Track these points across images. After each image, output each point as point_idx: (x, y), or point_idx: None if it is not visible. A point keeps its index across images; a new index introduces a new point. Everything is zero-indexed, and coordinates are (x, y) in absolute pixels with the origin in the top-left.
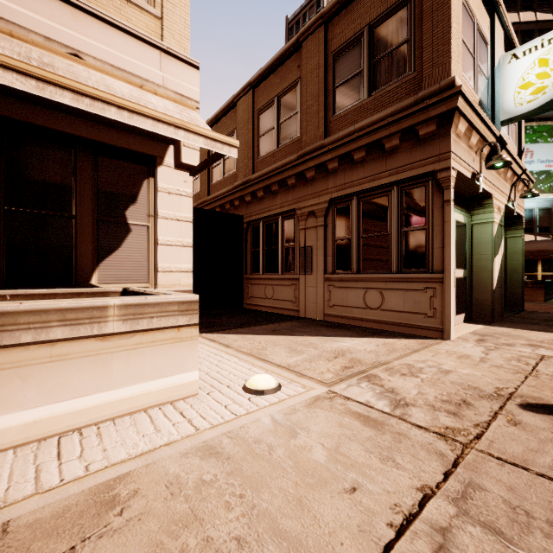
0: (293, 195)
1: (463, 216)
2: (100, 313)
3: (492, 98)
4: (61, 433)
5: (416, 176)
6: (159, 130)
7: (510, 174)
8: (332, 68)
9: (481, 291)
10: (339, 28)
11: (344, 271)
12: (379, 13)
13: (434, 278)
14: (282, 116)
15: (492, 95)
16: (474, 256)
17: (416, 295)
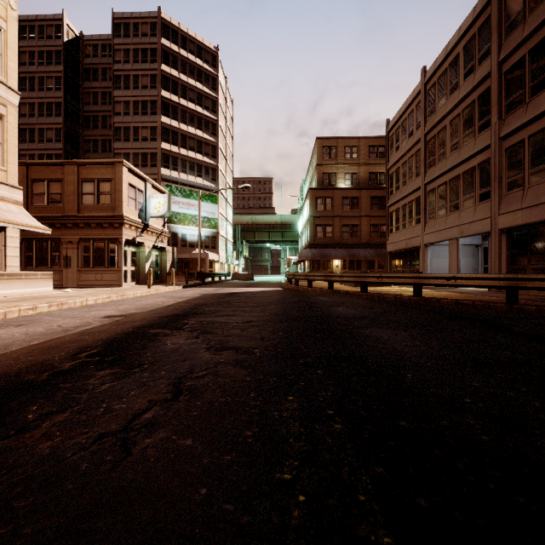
0: (59, 232)
1: (135, 249)
2: (38, 274)
3: (146, 210)
4: (33, 294)
5: (114, 238)
6: (31, 229)
7: (155, 234)
8: (81, 185)
9: (142, 275)
10: (85, 171)
11: (87, 267)
12: (102, 177)
13: (119, 270)
14: (52, 191)
15: (146, 208)
16: (140, 262)
17: (113, 275)
